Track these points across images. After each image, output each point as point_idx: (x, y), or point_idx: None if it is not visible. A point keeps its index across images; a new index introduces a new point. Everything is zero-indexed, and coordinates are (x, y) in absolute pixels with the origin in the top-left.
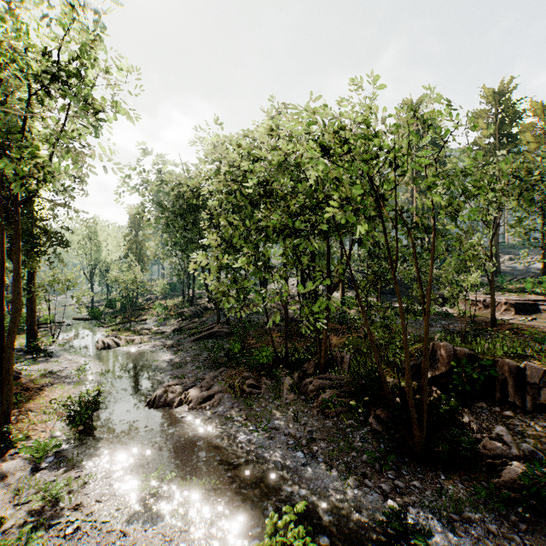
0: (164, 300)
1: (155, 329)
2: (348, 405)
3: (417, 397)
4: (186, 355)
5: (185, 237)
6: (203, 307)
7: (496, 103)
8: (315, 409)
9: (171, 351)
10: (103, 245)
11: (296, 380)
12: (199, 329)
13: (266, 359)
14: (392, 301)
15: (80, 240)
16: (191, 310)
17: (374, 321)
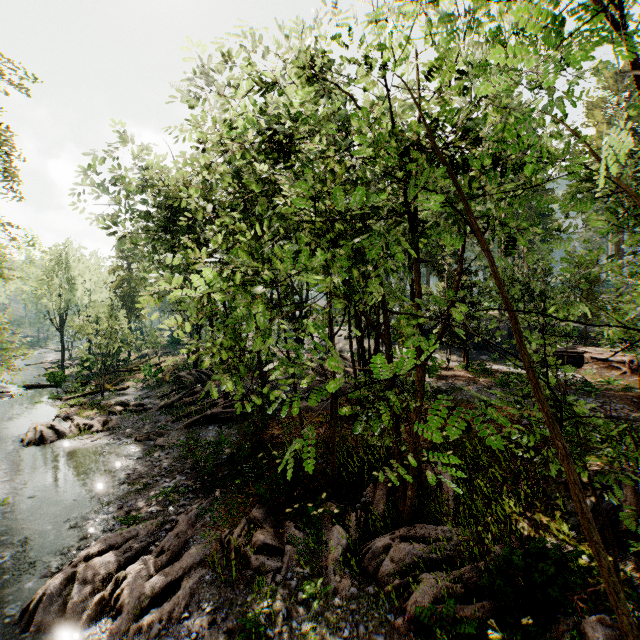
0: (164, 357)
1: (134, 405)
2: (482, 635)
3: (639, 609)
4: (164, 457)
5: (178, 265)
6: (211, 369)
7: (617, 88)
8: (401, 636)
9: (144, 449)
10: (78, 281)
11: (353, 533)
12: (198, 406)
13: (295, 483)
14: (481, 360)
15: (45, 274)
16: (193, 374)
17: (471, 396)
